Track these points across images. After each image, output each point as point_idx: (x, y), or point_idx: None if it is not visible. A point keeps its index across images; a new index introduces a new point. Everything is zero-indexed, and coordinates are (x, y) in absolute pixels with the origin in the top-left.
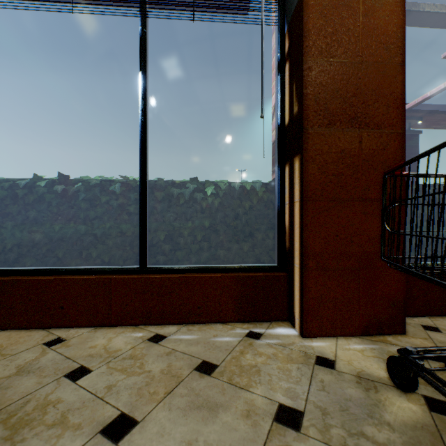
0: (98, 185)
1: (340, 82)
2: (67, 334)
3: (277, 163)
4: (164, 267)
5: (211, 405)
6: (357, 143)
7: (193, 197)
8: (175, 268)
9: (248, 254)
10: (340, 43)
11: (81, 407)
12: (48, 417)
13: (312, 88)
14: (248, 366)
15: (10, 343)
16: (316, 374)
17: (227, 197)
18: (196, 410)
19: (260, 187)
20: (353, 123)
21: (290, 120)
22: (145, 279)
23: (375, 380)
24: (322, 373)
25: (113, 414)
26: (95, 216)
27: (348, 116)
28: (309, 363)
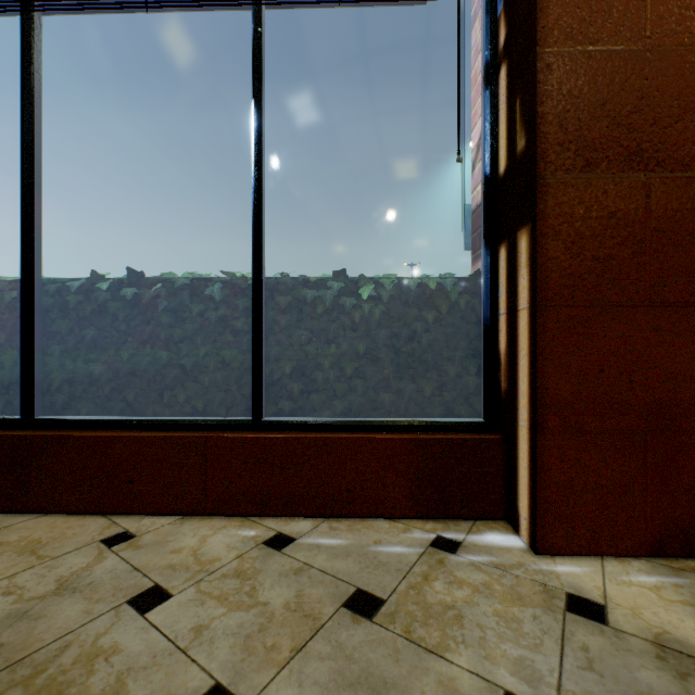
0: (187, 286)
1: (608, 88)
2: (138, 525)
3: (483, 243)
4: (290, 421)
5: (375, 684)
6: (642, 200)
7: (338, 304)
8: (310, 423)
9: (432, 400)
10: (608, 16)
11: (149, 665)
12: (95, 680)
13: (554, 102)
14: (439, 605)
15: (52, 538)
16: (570, 632)
17: (396, 303)
18: (347, 691)
19: (453, 285)
20: (634, 163)
21: (509, 165)
22: (261, 439)
23: (694, 654)
24: (583, 630)
25: (202, 685)
26: (182, 336)
27: (623, 150)
28: (554, 607)
